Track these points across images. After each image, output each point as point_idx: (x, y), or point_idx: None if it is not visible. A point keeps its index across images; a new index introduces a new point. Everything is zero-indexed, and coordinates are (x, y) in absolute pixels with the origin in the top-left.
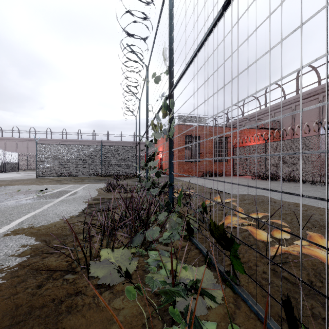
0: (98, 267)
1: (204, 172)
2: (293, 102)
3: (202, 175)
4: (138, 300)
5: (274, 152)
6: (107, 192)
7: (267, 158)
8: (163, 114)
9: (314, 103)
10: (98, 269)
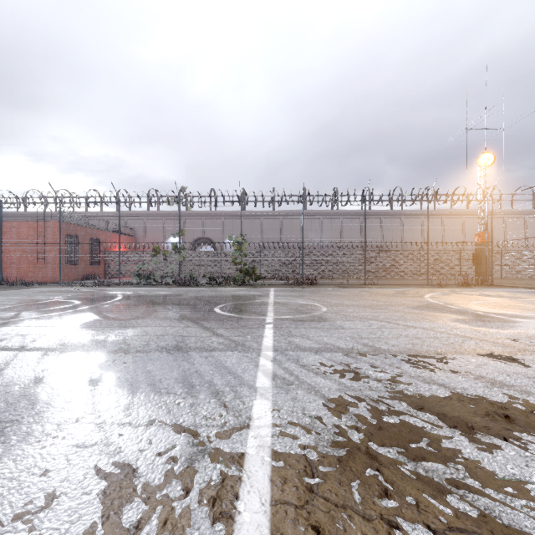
0: (201, 284)
1: (84, 276)
2: (145, 216)
3: (82, 278)
4: (209, 286)
5: (151, 259)
6: (107, 287)
7: (144, 262)
8: (174, 249)
9: (160, 222)
10: (201, 285)
